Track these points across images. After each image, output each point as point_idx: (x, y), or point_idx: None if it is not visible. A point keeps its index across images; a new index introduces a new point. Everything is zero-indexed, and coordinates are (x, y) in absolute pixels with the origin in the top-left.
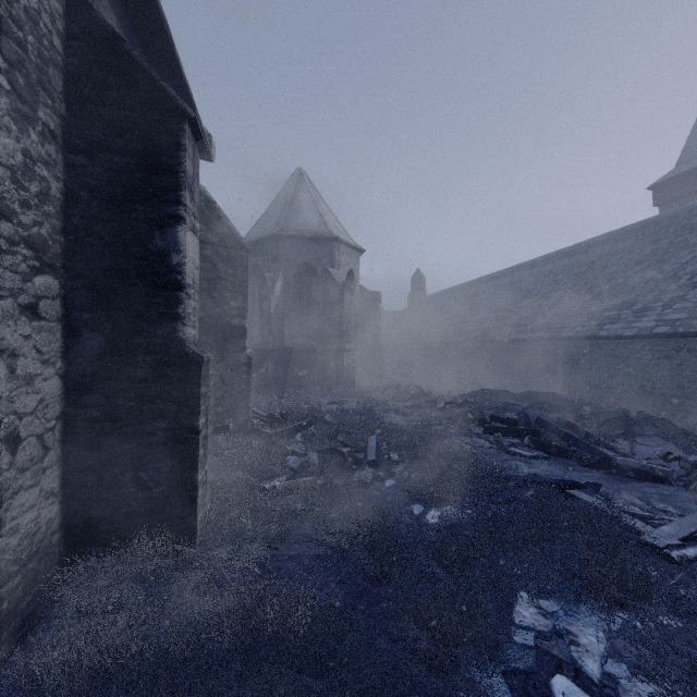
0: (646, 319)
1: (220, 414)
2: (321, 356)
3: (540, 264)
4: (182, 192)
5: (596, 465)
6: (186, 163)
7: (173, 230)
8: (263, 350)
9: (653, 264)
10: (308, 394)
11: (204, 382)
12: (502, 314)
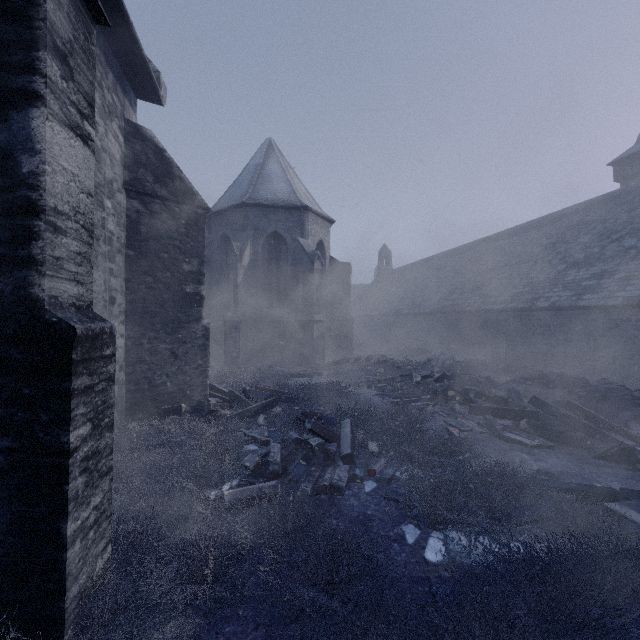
0: (631, 288)
1: (171, 393)
2: (291, 327)
3: (506, 236)
4: (39, 52)
5: (614, 458)
6: (48, 7)
7: (23, 115)
8: (230, 320)
9: (632, 232)
10: (277, 366)
11: (84, 369)
12: (470, 285)
